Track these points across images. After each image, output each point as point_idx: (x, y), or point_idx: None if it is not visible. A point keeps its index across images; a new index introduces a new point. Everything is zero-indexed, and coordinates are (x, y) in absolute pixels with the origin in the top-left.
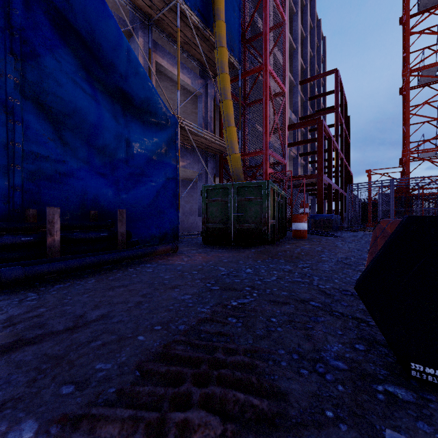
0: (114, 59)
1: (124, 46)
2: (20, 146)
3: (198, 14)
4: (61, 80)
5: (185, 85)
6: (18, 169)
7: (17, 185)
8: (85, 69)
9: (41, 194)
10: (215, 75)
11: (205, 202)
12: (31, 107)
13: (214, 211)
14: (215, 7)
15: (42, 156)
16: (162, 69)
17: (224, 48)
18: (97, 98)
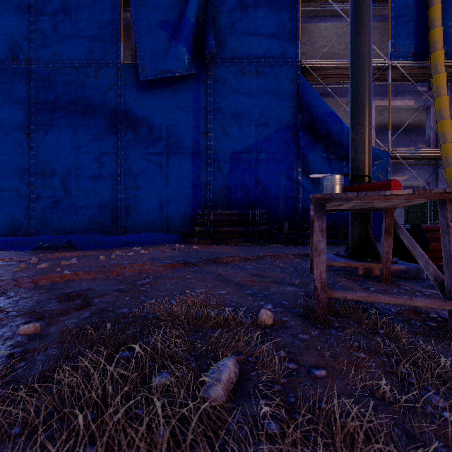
0: (339, 141)
1: (344, 132)
2: (301, 196)
3: (411, 57)
4: (315, 162)
5: (407, 107)
6: (300, 205)
7: (299, 212)
8: (325, 151)
9: (307, 214)
10: (447, 80)
11: (406, 213)
12: (304, 179)
13: (413, 219)
14: (430, 42)
15: (308, 198)
16: (382, 107)
17: (440, 74)
18: (331, 164)
